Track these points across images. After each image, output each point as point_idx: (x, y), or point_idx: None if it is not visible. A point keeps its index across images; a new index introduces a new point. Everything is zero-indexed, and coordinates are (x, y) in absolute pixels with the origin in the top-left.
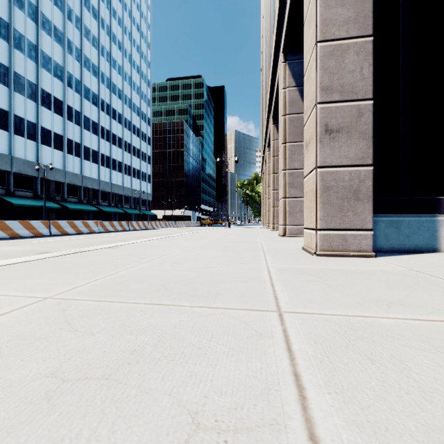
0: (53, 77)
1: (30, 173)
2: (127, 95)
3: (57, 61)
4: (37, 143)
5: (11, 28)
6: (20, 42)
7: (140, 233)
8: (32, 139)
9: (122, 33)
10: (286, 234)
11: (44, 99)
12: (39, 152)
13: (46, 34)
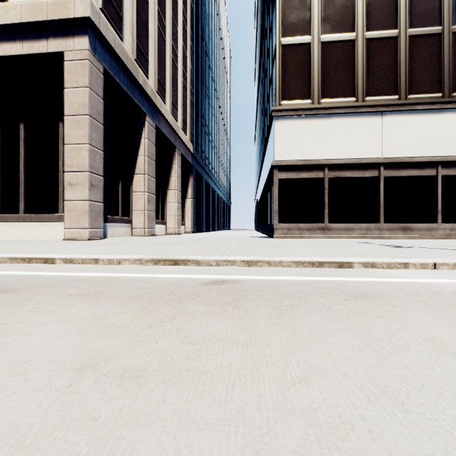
0: None
1: None
2: None
3: None
4: None
5: None
6: None
7: None
8: None
9: None
10: None
11: None
12: None
13: None
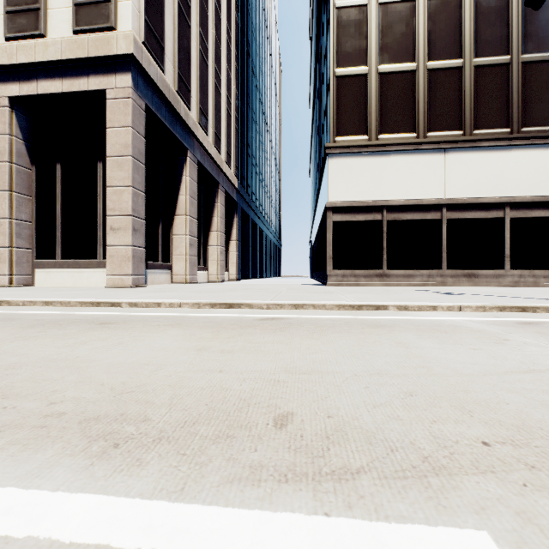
0: None
1: None
2: None
3: None
4: None
5: None
6: None
7: None
8: None
9: None
10: (12, 284)
11: None
12: None
13: None
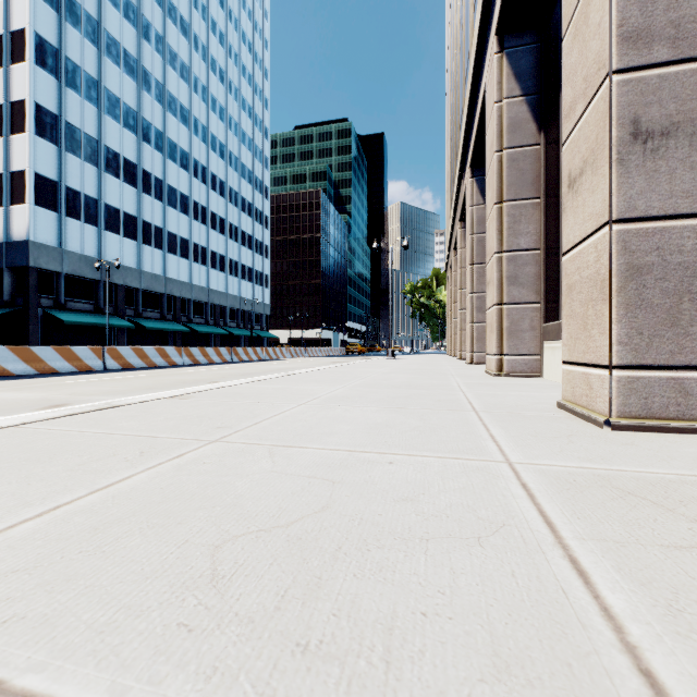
0: (123, 128)
1: (88, 274)
2: (234, 152)
3: (128, 103)
4: (99, 230)
5: (61, 56)
6: (74, 77)
7: (246, 367)
8: (92, 222)
9: (225, 56)
10: (502, 371)
11: (109, 162)
12: (103, 242)
13: (112, 63)
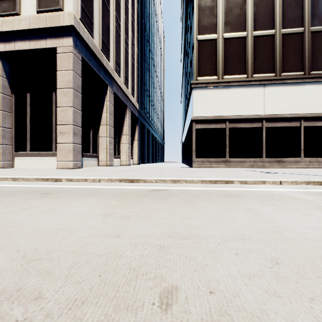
0: None
1: None
2: None
3: None
4: None
5: None
6: None
7: None
8: None
9: None
10: None
11: None
12: None
13: None
